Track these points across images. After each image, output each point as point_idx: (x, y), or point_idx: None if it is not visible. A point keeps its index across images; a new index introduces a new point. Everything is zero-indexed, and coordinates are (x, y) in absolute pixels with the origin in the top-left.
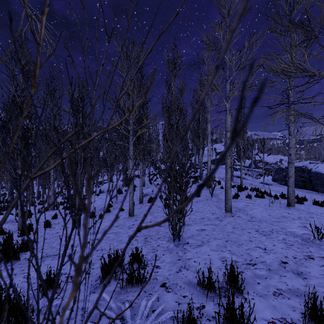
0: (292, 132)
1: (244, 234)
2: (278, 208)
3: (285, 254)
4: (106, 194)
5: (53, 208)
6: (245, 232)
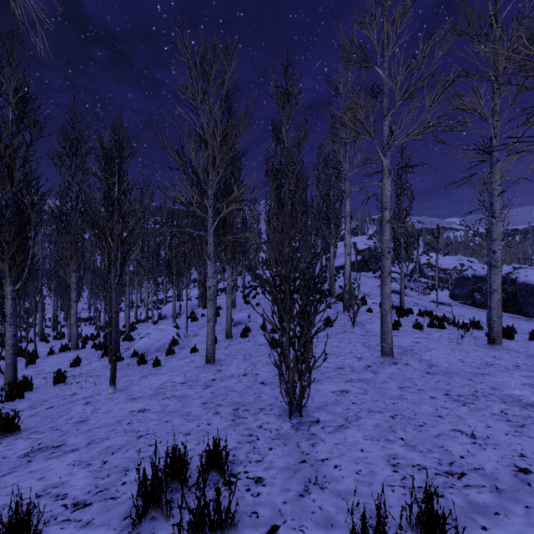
0: (497, 212)
1: (424, 400)
2: (474, 347)
3: (519, 450)
4: (169, 322)
5: (75, 346)
6: (425, 397)
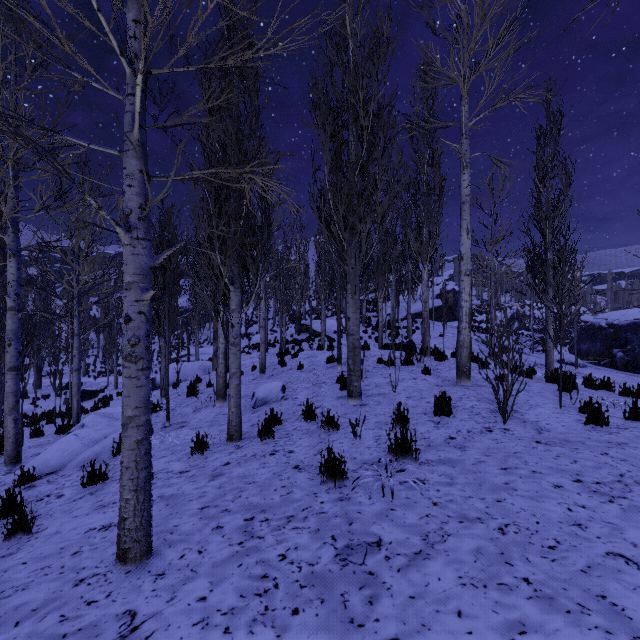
0: None
1: None
2: None
3: None
4: (159, 394)
5: None
6: None
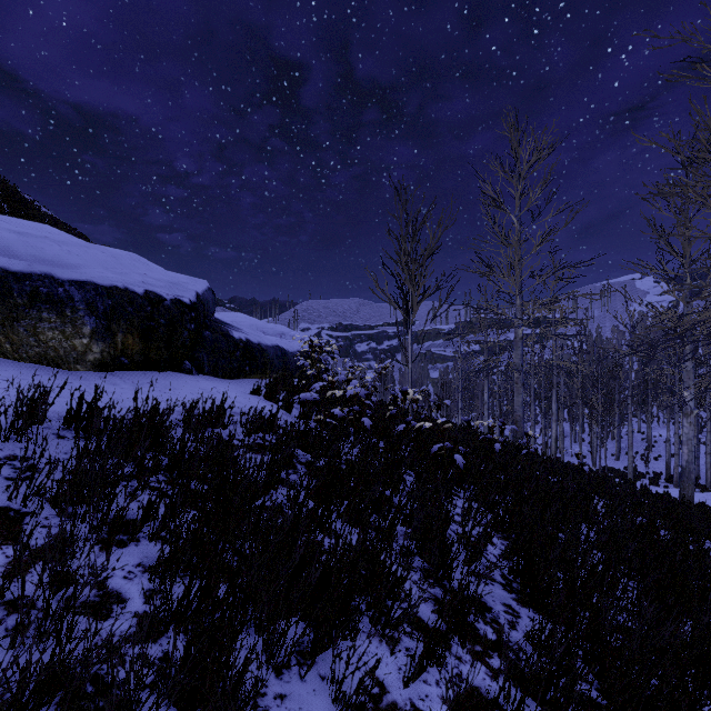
0: None
1: None
2: None
3: None
4: (567, 442)
5: None
6: None
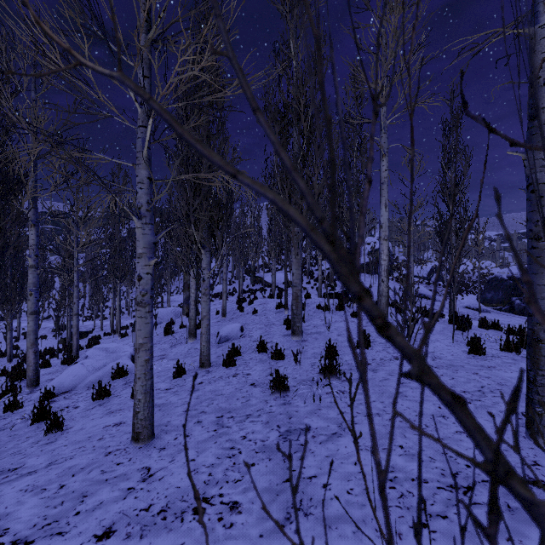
0: None
1: None
2: None
3: None
4: None
5: None
6: None
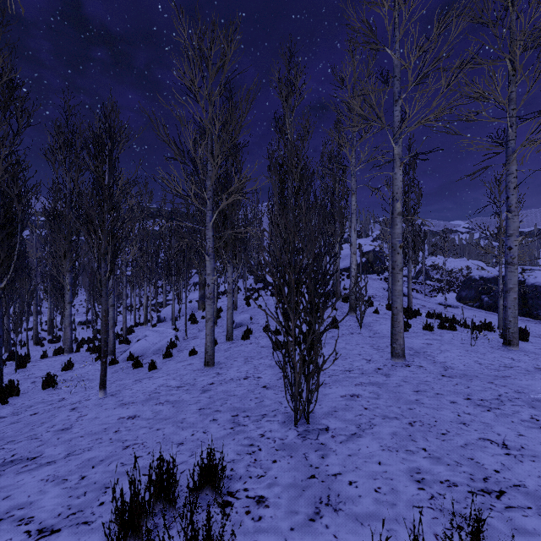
0: (513, 206)
1: (444, 405)
2: (489, 349)
3: None
4: (168, 324)
5: (70, 349)
6: (444, 402)
